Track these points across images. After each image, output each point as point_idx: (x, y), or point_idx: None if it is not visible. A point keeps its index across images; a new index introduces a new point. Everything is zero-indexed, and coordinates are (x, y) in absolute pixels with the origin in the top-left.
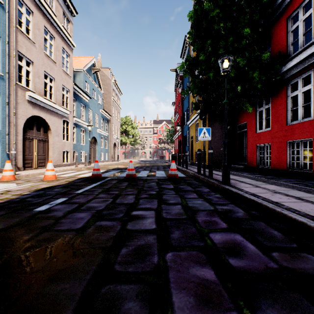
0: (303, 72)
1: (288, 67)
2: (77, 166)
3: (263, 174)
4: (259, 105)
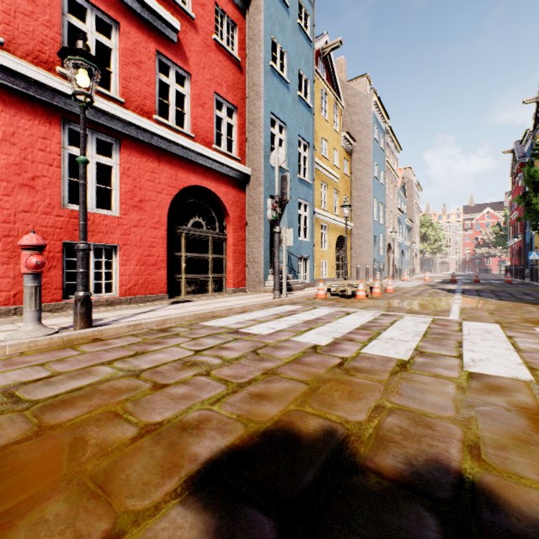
0: None
1: None
2: (410, 277)
3: None
4: None
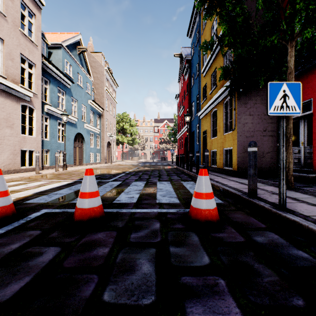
0: None
1: None
2: (37, 172)
3: None
4: None
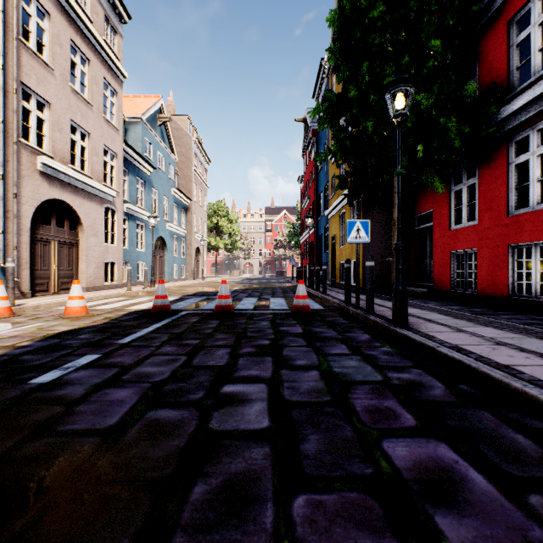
0: (540, 118)
1: (511, 111)
2: (129, 289)
3: (463, 304)
4: (455, 180)
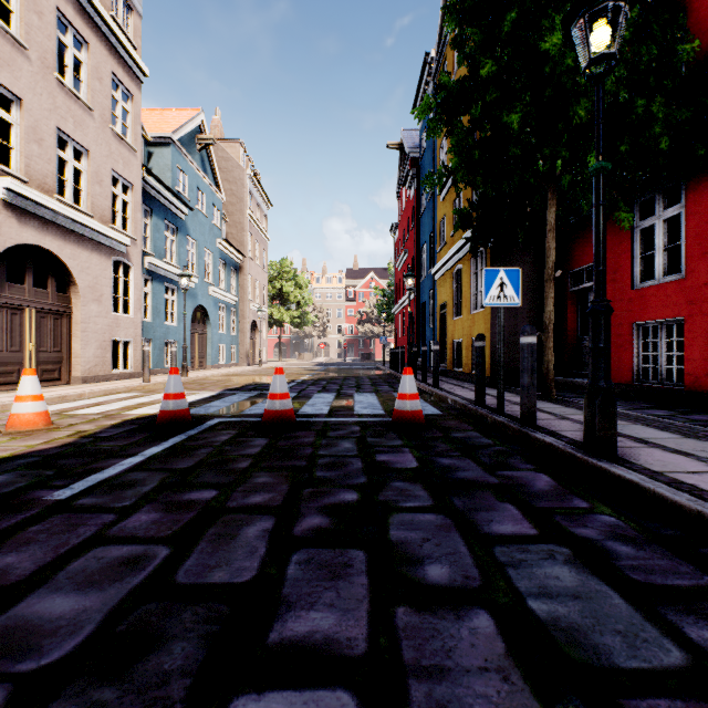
0: None
1: None
2: (147, 380)
3: (666, 407)
4: (641, 213)
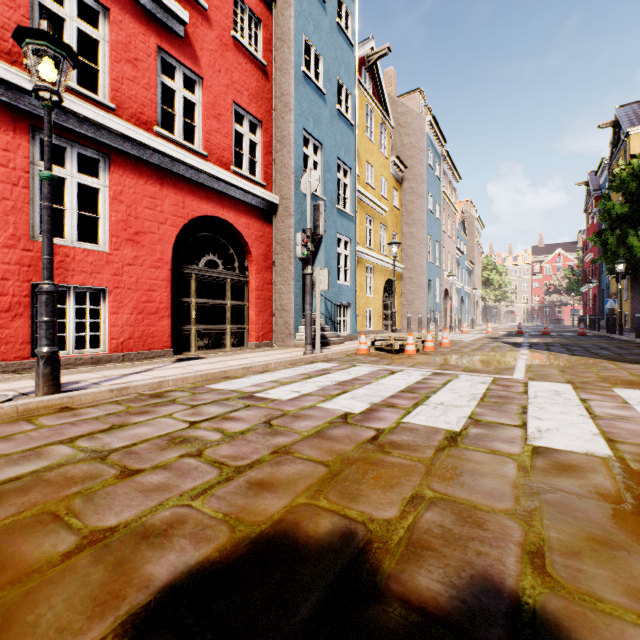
0: None
1: None
2: (471, 328)
3: None
4: None
